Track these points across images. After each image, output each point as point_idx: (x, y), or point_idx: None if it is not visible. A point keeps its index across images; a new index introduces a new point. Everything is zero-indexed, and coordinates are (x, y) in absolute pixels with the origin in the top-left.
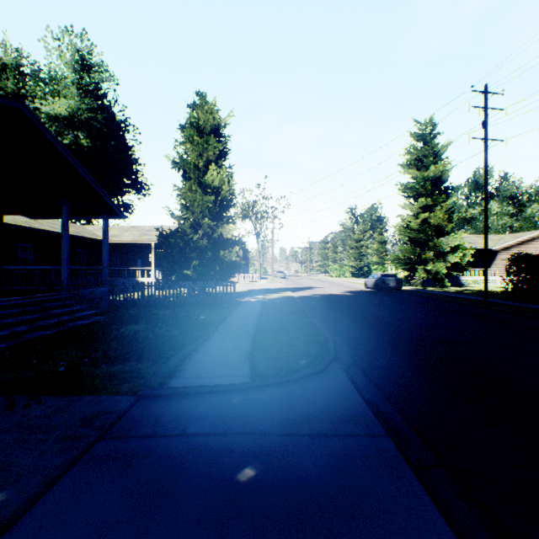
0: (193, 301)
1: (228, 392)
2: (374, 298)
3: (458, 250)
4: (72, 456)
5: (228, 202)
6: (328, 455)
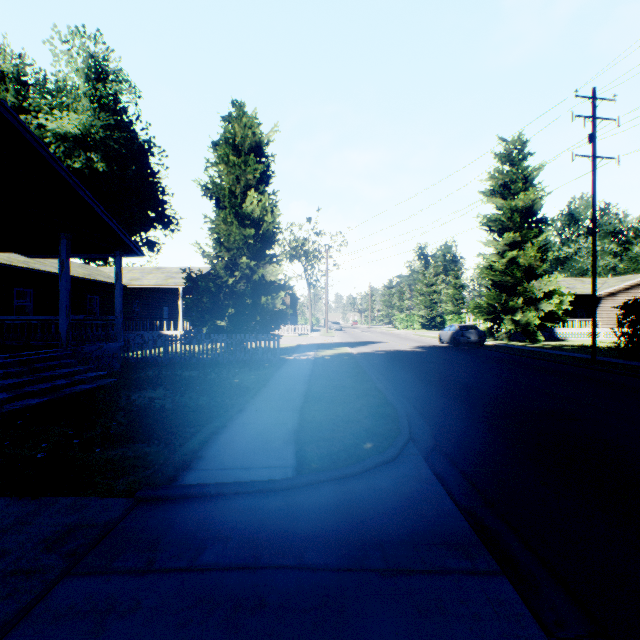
0: (227, 359)
1: (263, 494)
2: (452, 355)
3: (553, 296)
4: (15, 608)
5: (272, 237)
6: (413, 611)
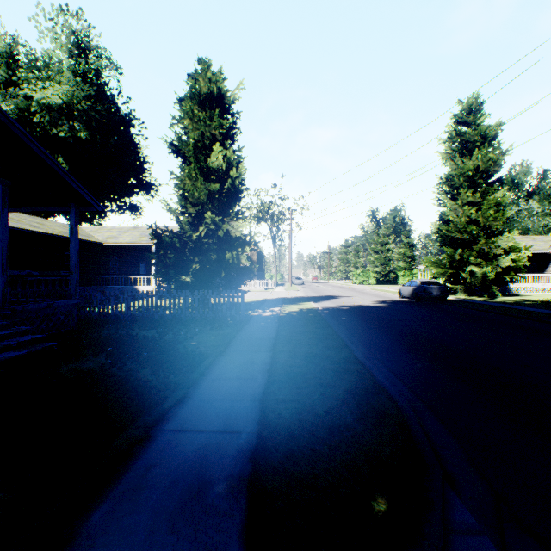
0: (190, 315)
1: None
2: (419, 312)
3: (511, 253)
4: None
5: (237, 193)
6: None
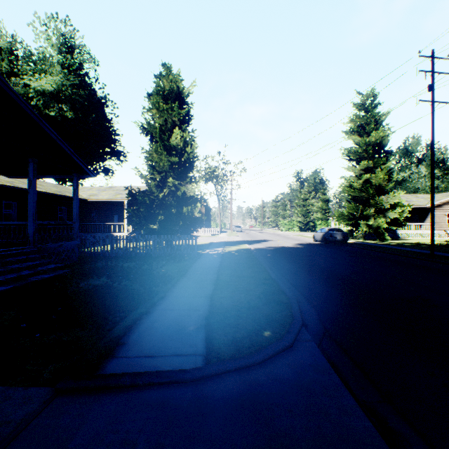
0: (158, 253)
1: (174, 385)
2: (324, 251)
3: (397, 207)
4: None
5: (191, 163)
6: None
